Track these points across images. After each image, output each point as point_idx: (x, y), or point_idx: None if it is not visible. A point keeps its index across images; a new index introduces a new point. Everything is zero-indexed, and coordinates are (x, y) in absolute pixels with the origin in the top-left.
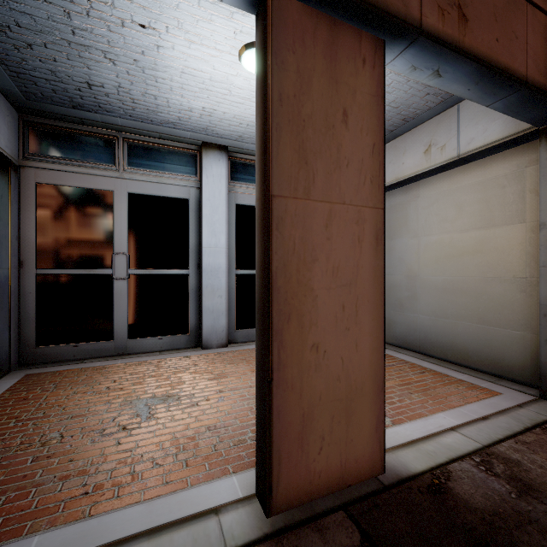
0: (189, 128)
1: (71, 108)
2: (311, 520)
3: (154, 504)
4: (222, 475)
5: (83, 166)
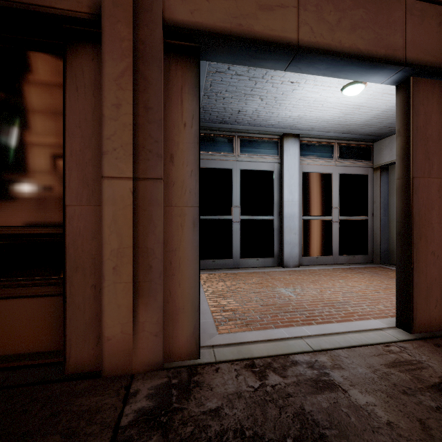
0: (280, 126)
1: (218, 123)
2: (437, 337)
3: (344, 324)
4: (368, 319)
5: (217, 155)
